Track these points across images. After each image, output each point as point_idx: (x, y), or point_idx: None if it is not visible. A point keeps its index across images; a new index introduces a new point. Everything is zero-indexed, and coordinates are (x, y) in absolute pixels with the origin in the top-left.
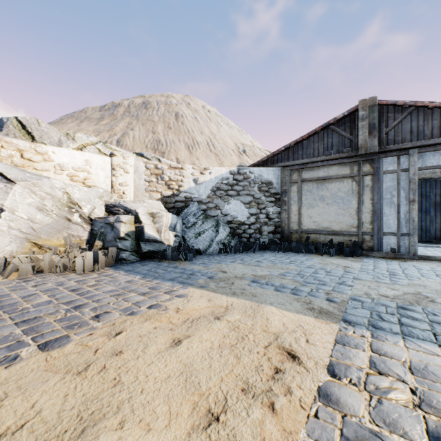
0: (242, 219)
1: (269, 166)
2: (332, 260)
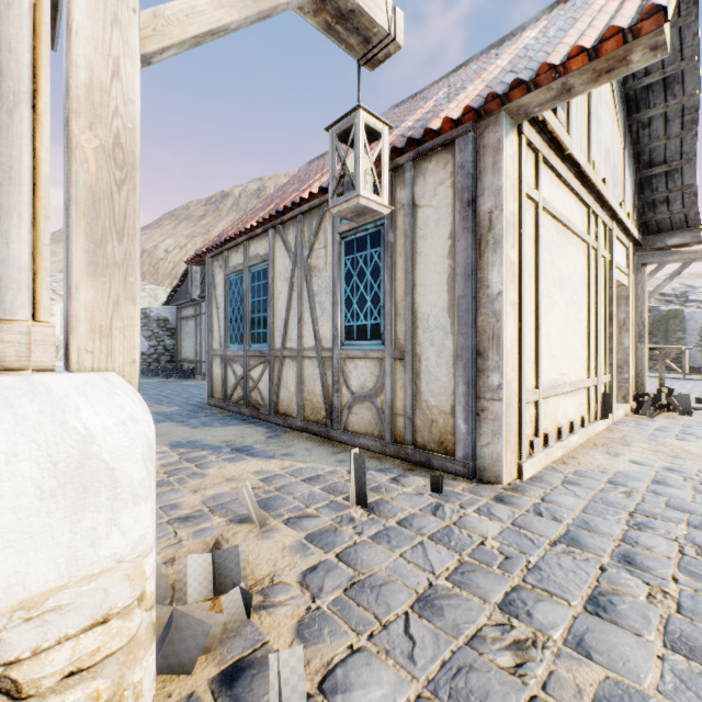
0: (144, 350)
1: (171, 305)
2: (153, 380)
